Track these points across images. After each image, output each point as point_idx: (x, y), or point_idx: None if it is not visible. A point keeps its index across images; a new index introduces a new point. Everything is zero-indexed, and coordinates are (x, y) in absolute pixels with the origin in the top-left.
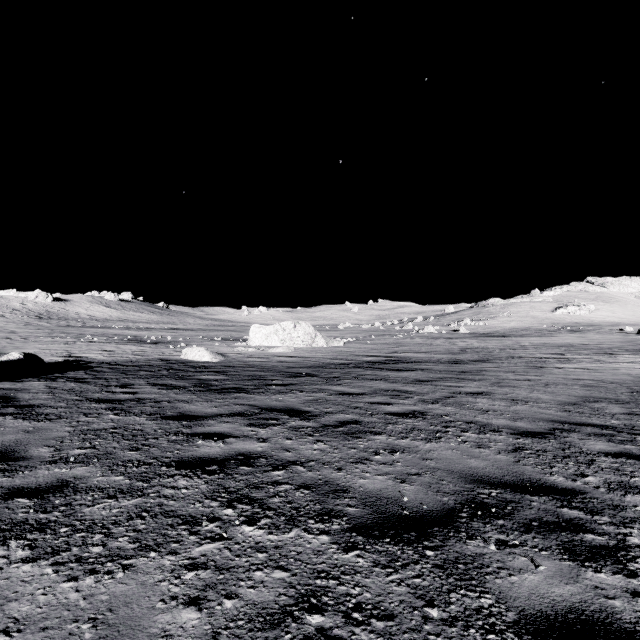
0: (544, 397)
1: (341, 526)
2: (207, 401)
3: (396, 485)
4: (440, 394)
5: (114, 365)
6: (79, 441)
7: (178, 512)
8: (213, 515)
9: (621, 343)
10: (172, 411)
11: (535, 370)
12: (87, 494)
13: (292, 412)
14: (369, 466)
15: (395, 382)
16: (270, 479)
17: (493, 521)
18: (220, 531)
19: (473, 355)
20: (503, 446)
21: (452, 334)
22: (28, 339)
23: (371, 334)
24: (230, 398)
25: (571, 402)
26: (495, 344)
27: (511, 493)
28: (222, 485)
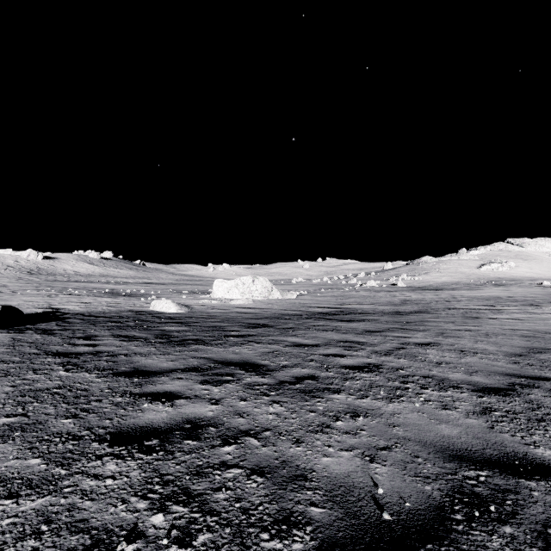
0: (489, 348)
1: (304, 545)
2: (164, 354)
3: (366, 466)
4: (390, 345)
5: (87, 316)
6: (12, 406)
7: (90, 522)
8: (136, 527)
9: (543, 296)
10: (126, 366)
11: (472, 321)
12: None
13: (248, 366)
14: (331, 436)
15: (346, 333)
16: (217, 459)
17: (498, 528)
18: None
19: (413, 306)
20: (469, 406)
21: (391, 288)
22: (16, 292)
23: (320, 288)
24: (188, 350)
25: (517, 353)
26: (431, 296)
27: (502, 476)
28: (158, 471)
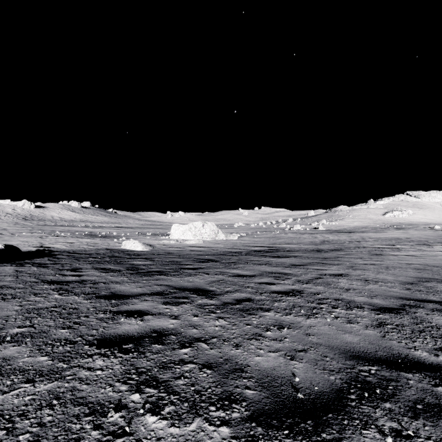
0: (388, 278)
1: (241, 414)
2: (134, 282)
3: (287, 363)
4: (311, 276)
5: (72, 253)
6: (21, 320)
7: (87, 399)
8: (120, 402)
9: (434, 237)
10: (105, 291)
11: (376, 257)
12: (8, 378)
13: (199, 291)
14: (262, 342)
15: (276, 266)
16: (177, 358)
17: (381, 404)
18: (124, 423)
19: (330, 246)
20: (368, 321)
21: (313, 231)
22: (14, 234)
23: (257, 231)
24: (152, 279)
25: (409, 282)
26: (345, 238)
27: (388, 370)
28: (134, 365)
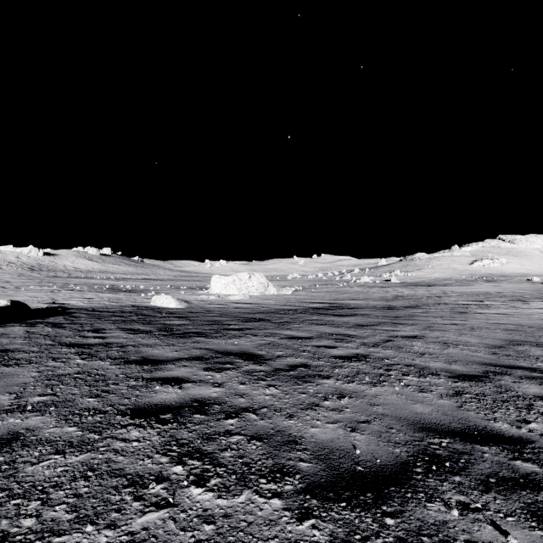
0: (472, 340)
1: (294, 486)
2: (169, 345)
3: (347, 434)
4: (379, 338)
5: (91, 311)
6: (41, 387)
7: (125, 470)
8: (161, 474)
9: (531, 291)
10: (136, 355)
11: (460, 315)
12: (35, 449)
13: (246, 356)
14: (319, 413)
15: (338, 326)
16: (223, 429)
17: (449, 478)
18: (166, 495)
19: (404, 302)
20: (444, 390)
21: (385, 283)
22: (20, 288)
23: (315, 283)
24: (190, 342)
25: (497, 345)
26: (422, 292)
27: (461, 443)
28: (174, 436)
